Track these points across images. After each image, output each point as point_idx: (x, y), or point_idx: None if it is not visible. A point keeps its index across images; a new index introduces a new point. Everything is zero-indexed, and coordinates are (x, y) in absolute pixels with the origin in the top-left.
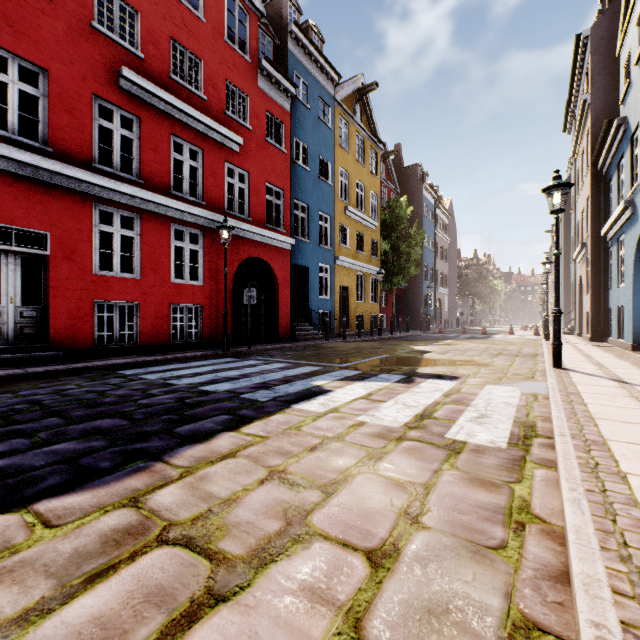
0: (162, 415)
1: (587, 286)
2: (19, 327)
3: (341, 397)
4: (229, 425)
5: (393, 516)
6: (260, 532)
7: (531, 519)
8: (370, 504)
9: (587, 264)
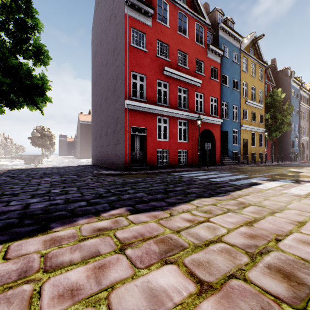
0: (209, 185)
1: None
2: (139, 158)
3: (269, 185)
4: (236, 189)
5: None
6: (275, 207)
7: None
8: (303, 207)
9: None
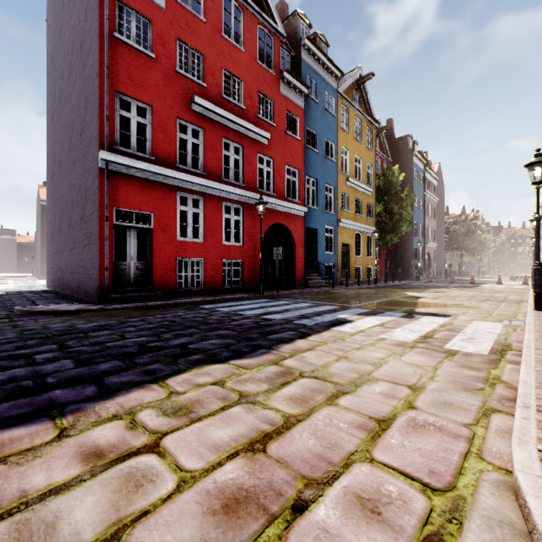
0: (253, 330)
1: None
2: (136, 276)
3: (363, 325)
4: (298, 336)
5: (418, 376)
6: (349, 377)
7: (500, 382)
8: (403, 371)
9: None
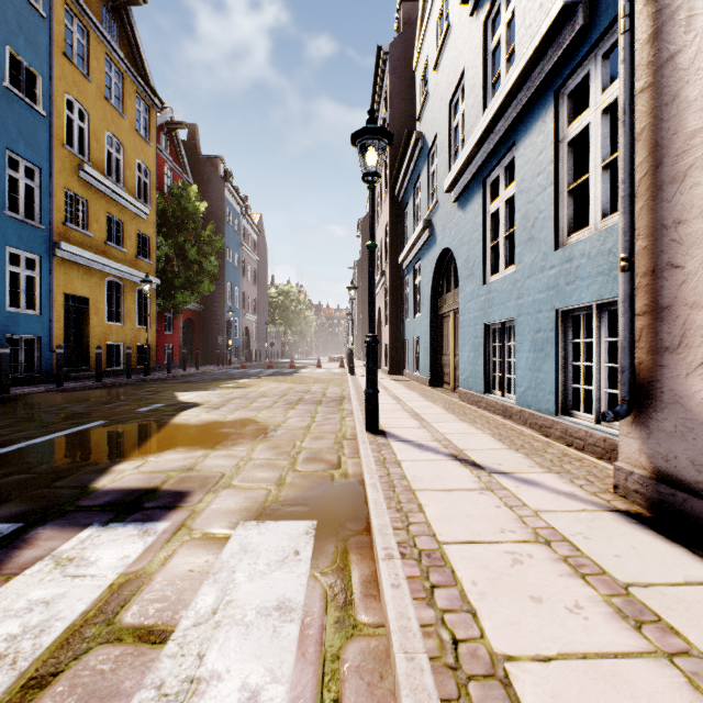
0: None
1: (386, 317)
2: None
3: None
4: None
5: None
6: None
7: None
8: None
9: (386, 294)
